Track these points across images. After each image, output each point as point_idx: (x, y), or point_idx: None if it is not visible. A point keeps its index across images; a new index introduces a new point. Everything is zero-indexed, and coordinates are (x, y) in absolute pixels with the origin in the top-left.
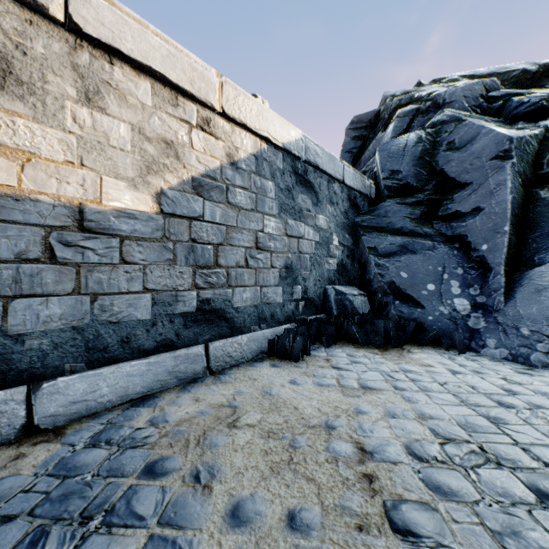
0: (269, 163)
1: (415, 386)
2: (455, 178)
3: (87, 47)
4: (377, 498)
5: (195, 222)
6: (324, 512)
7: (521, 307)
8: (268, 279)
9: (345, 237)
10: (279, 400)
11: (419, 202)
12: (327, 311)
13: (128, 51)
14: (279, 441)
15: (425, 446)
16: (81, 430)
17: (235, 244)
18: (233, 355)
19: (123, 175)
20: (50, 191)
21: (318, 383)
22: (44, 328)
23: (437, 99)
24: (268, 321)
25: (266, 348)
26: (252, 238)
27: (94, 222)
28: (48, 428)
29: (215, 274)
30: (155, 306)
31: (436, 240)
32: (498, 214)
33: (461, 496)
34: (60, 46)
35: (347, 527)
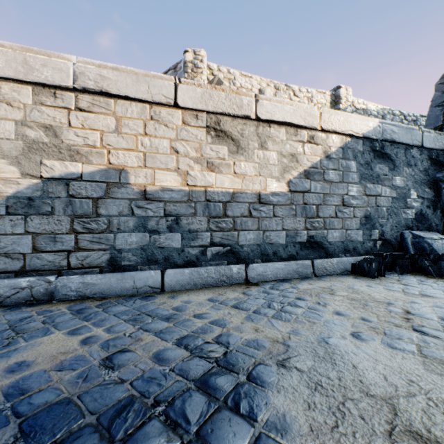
0: (352, 149)
1: None
2: None
3: (261, 124)
4: (409, 323)
5: (305, 194)
6: (379, 320)
7: None
8: (350, 225)
9: (424, 191)
10: (358, 290)
11: None
12: (403, 250)
13: (276, 119)
14: (357, 302)
15: None
16: (264, 285)
17: (328, 203)
18: (328, 269)
19: (274, 176)
20: (250, 188)
21: (387, 289)
22: (248, 243)
23: None
24: (350, 252)
25: (349, 269)
26: (339, 199)
27: (264, 199)
28: (252, 282)
29: (316, 222)
30: (287, 237)
31: None
32: None
33: None
34: (253, 128)
35: (389, 325)
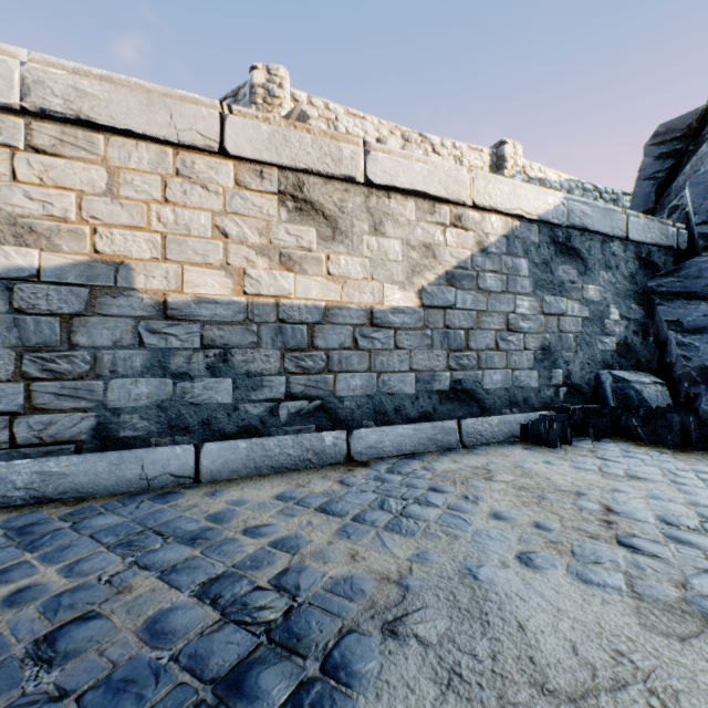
0: (522, 240)
1: (703, 484)
2: None
3: (374, 192)
4: (611, 531)
5: (448, 311)
6: (563, 527)
7: None
8: (520, 361)
9: (630, 308)
10: (530, 471)
11: None
12: (599, 401)
13: (400, 184)
14: (529, 493)
15: (681, 519)
16: (378, 465)
17: (485, 327)
18: (483, 434)
19: (396, 280)
20: (355, 301)
21: (575, 467)
22: (352, 394)
23: None
24: (520, 405)
25: (518, 433)
26: (502, 320)
27: (379, 319)
28: (358, 460)
29: (466, 357)
30: (418, 383)
31: None
32: None
33: (698, 546)
34: (360, 199)
35: (580, 535)
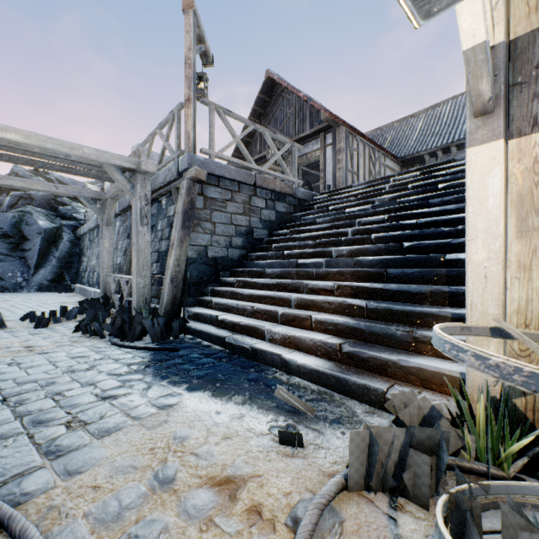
0: None
1: None
2: (27, 237)
3: None
4: None
5: None
6: None
7: (35, 279)
8: None
9: None
10: None
11: (12, 242)
12: None
13: None
14: None
15: None
16: None
17: None
18: None
19: None
20: None
21: None
22: None
23: (31, 196)
24: None
25: None
26: None
27: None
28: None
29: None
30: None
31: (17, 258)
32: (35, 252)
33: None
34: None
35: None
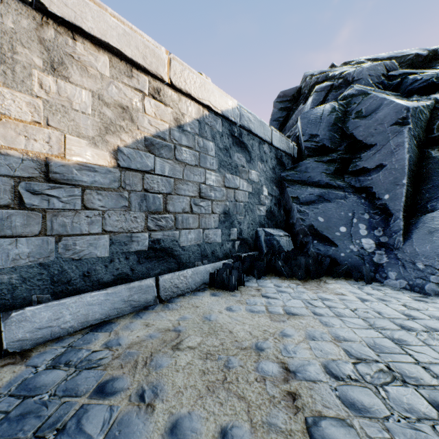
0: (210, 127)
1: (331, 312)
2: (363, 141)
3: (52, 24)
4: (300, 415)
5: (147, 175)
6: (253, 429)
7: (416, 246)
8: (209, 222)
9: (273, 188)
10: (216, 324)
11: (333, 160)
12: (258, 249)
13: (88, 28)
14: (215, 362)
15: (341, 365)
16: (45, 352)
17: (181, 193)
18: (180, 286)
19: (84, 134)
20: (19, 147)
21: (250, 310)
22: (13, 265)
23: (347, 77)
24: (209, 257)
25: (207, 280)
26: (196, 188)
27: (59, 174)
28: (16, 351)
29: (165, 219)
30: (113, 245)
31: (347, 191)
32: (398, 169)
33: (373, 412)
34: (28, 22)
35: None
